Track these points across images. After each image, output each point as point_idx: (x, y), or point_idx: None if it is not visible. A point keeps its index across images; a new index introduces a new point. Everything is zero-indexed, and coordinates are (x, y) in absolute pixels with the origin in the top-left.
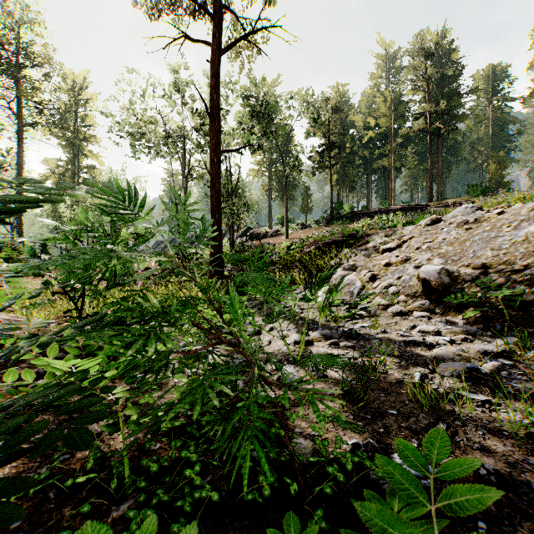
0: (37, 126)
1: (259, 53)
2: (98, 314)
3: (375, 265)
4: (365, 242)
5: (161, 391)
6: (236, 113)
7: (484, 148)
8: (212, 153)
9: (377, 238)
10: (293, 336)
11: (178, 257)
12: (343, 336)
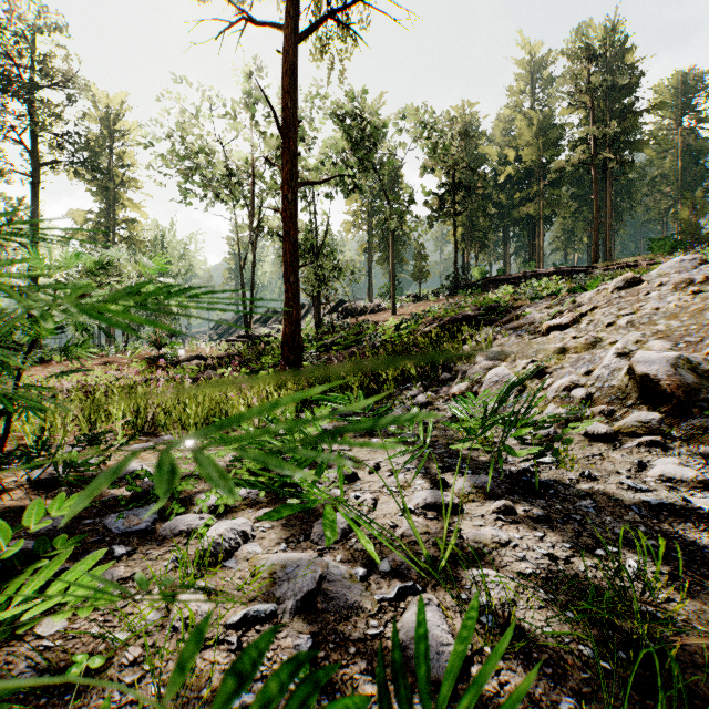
0: (57, 166)
1: (354, 46)
2: (14, 454)
3: (537, 352)
4: (514, 317)
5: (70, 708)
6: (323, 142)
7: (669, 188)
8: (285, 186)
9: (534, 310)
10: (419, 491)
11: (243, 341)
12: (515, 489)
